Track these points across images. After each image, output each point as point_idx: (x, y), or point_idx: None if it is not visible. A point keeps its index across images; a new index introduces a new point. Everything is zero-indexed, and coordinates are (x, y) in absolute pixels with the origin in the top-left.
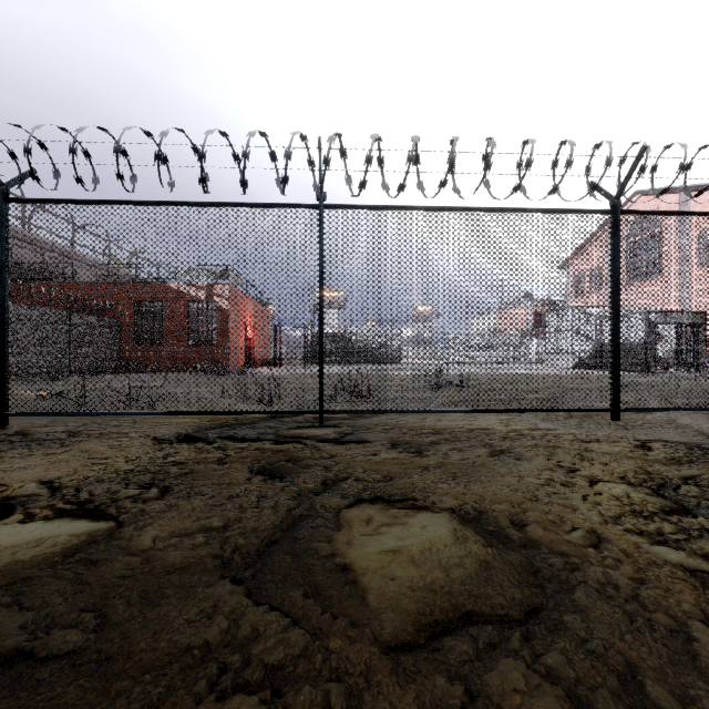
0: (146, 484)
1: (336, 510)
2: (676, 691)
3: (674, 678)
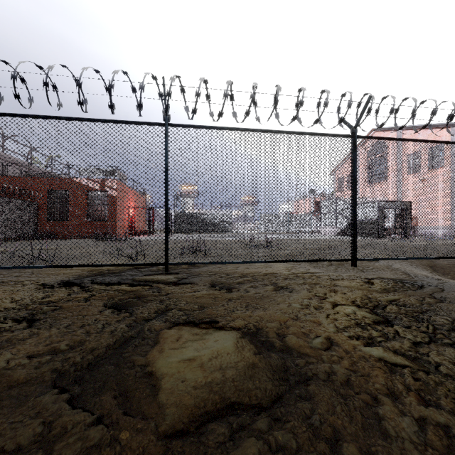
0: (20, 318)
1: (158, 331)
2: (363, 449)
3: (363, 439)
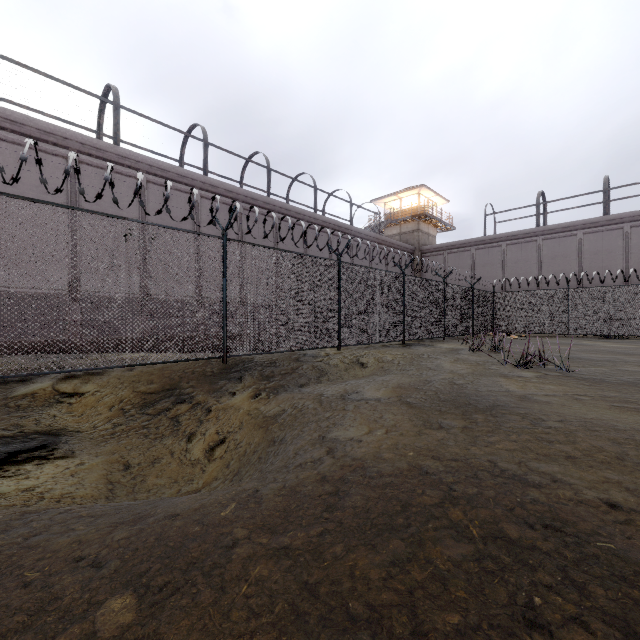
0: None
1: None
2: None
3: None
